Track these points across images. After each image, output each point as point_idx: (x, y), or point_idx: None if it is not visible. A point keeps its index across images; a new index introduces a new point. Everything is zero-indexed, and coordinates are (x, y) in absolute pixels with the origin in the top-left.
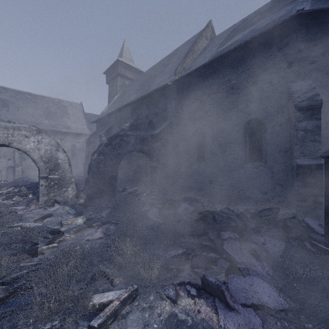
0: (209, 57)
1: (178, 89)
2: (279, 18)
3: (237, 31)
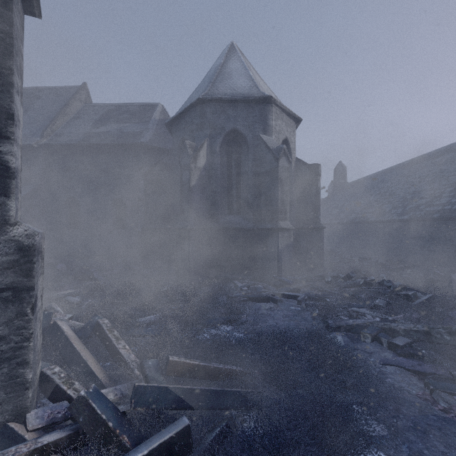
0: (83, 134)
1: (46, 152)
2: (136, 133)
3: (110, 117)
